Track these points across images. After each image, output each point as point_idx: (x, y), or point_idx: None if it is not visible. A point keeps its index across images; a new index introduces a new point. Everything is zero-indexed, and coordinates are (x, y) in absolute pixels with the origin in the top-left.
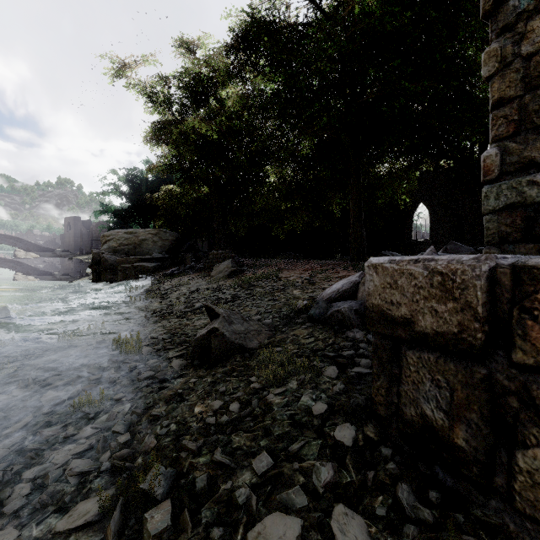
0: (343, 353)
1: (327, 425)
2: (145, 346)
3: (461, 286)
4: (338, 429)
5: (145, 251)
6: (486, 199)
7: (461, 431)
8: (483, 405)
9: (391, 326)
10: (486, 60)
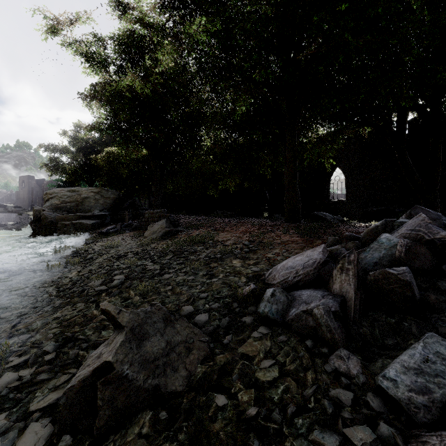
0: (352, 437)
1: None
2: (12, 367)
3: None
4: None
5: (87, 208)
6: None
7: None
8: None
9: None
10: None
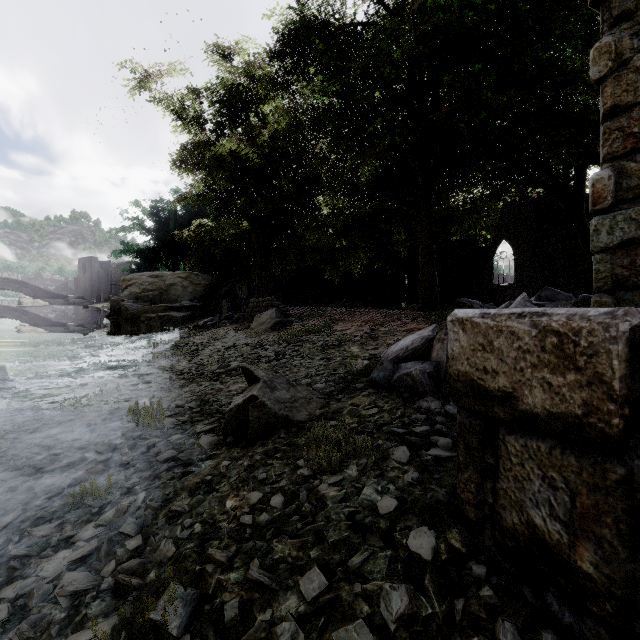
0: (416, 430)
1: (398, 529)
2: (168, 417)
3: (588, 351)
4: (413, 536)
5: (173, 297)
6: (596, 234)
7: (586, 551)
8: (621, 518)
9: (485, 402)
10: (596, 58)
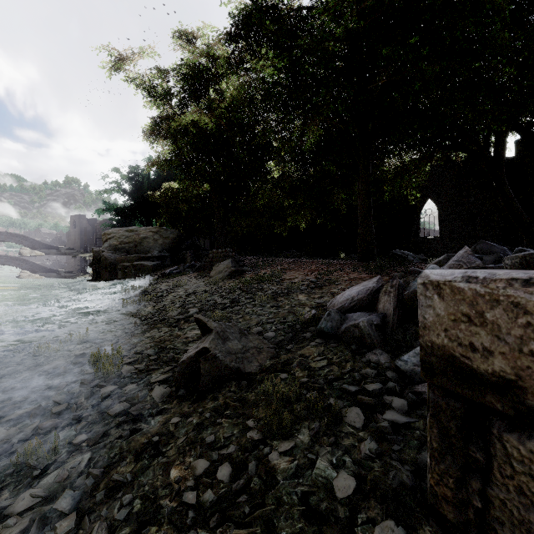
0: (368, 387)
1: (359, 521)
2: (127, 364)
3: None
4: None
5: (146, 249)
6: None
7: None
8: None
9: (471, 386)
10: None
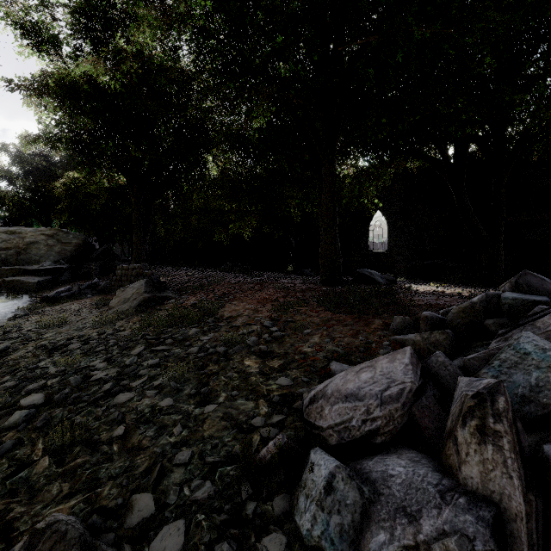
0: None
1: None
2: None
3: None
4: None
5: (34, 258)
6: None
7: None
8: None
9: None
10: None
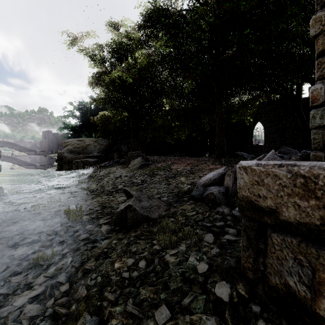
0: (216, 224)
1: (209, 282)
2: (85, 215)
3: (324, 188)
4: (217, 287)
5: (89, 151)
6: (313, 119)
7: (322, 304)
8: None
9: (259, 213)
10: (313, 24)
